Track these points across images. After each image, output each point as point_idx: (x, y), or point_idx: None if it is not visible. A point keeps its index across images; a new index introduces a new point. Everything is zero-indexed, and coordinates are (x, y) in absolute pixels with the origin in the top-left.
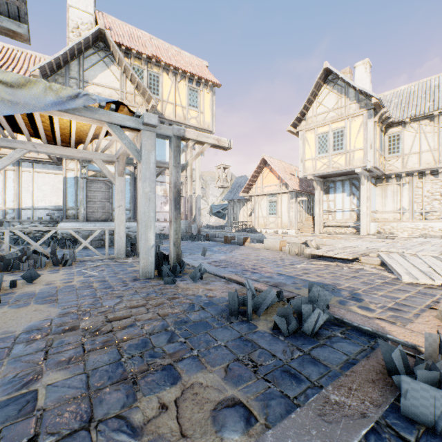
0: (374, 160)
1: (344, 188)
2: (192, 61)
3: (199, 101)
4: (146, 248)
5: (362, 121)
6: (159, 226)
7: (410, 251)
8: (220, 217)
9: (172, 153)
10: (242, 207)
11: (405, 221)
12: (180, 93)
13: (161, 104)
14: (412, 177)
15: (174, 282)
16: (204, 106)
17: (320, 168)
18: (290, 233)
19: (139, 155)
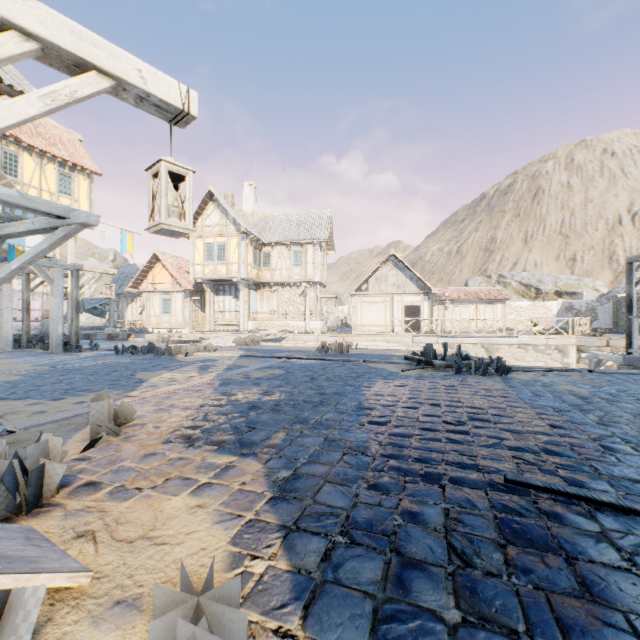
0: (247, 273)
1: (231, 292)
2: (61, 133)
3: (74, 189)
4: (58, 336)
5: (238, 241)
6: (18, 326)
7: (233, 337)
8: (98, 314)
9: (74, 280)
10: (131, 303)
11: (275, 320)
12: (48, 177)
13: (21, 188)
14: (279, 287)
15: (80, 352)
16: (80, 194)
17: (208, 273)
18: (185, 332)
19: (52, 281)
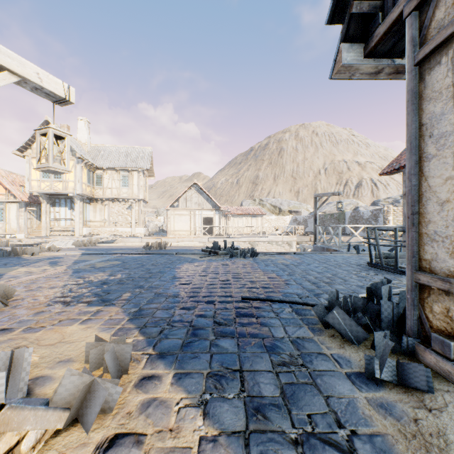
0: (82, 190)
1: (67, 204)
2: None
3: None
4: None
5: (74, 164)
6: None
7: (72, 240)
8: None
9: None
10: None
11: (106, 227)
12: None
13: None
14: (110, 201)
15: None
16: None
17: (45, 188)
18: (20, 237)
19: None
